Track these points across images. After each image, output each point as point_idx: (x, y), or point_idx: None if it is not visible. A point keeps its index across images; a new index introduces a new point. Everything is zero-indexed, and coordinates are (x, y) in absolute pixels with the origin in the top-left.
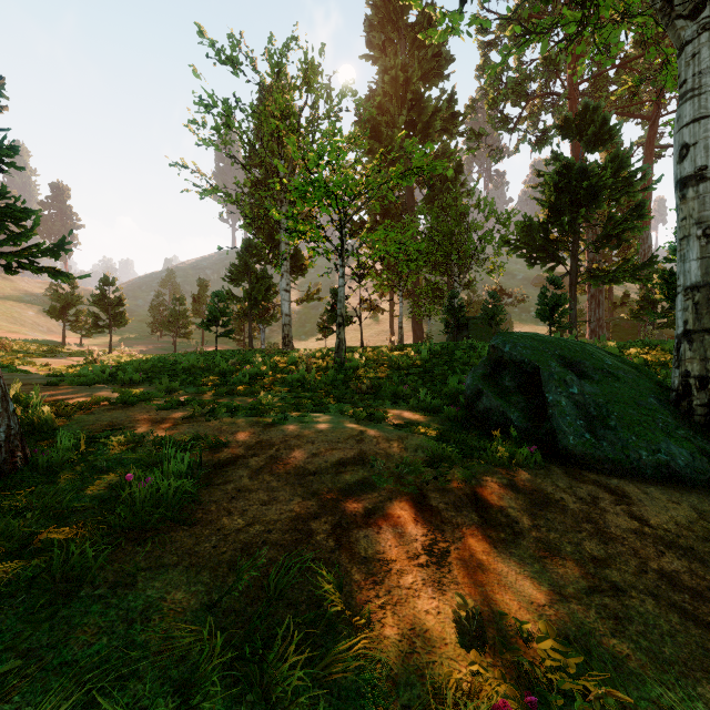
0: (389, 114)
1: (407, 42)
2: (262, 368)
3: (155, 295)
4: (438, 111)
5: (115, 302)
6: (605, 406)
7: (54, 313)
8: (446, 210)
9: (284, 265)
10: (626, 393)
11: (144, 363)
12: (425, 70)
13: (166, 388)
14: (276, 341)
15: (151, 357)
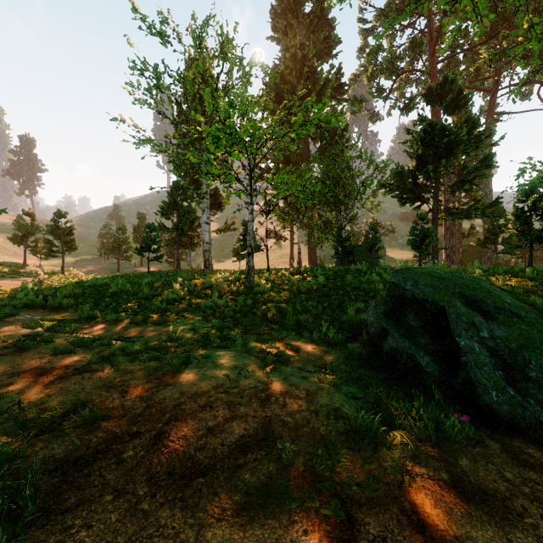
0: (290, 84)
1: (304, 27)
2: (180, 293)
3: (103, 225)
4: (329, 81)
5: (67, 231)
6: (520, 353)
7: (16, 240)
8: (334, 160)
9: (205, 202)
10: (536, 336)
11: (81, 286)
12: (318, 49)
13: (88, 316)
14: (201, 262)
15: (91, 279)
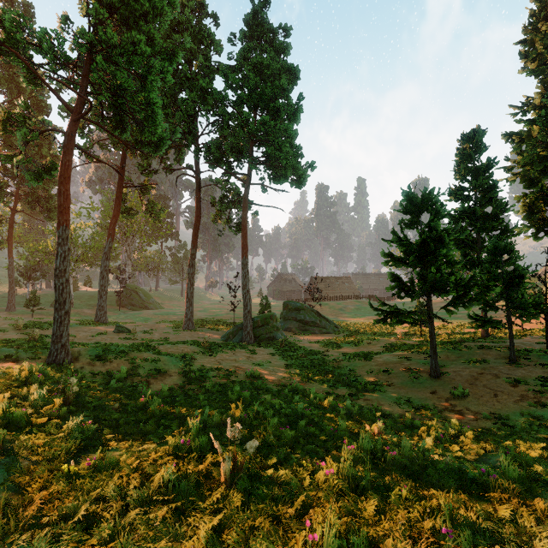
0: None
1: None
2: None
3: None
4: None
5: None
6: None
7: None
8: None
9: None
10: None
11: None
12: None
13: None
14: None
15: None
